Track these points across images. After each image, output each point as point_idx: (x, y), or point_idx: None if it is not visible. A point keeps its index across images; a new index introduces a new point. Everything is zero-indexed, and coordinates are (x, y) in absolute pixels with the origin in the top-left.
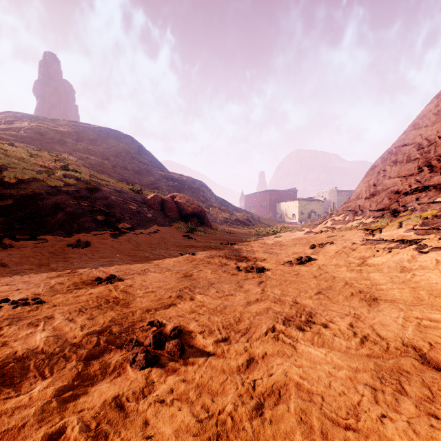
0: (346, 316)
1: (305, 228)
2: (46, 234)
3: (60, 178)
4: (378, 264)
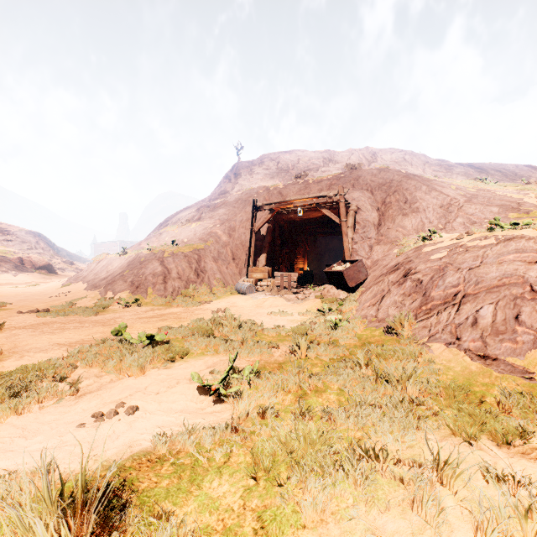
0: None
1: None
2: None
3: None
4: None
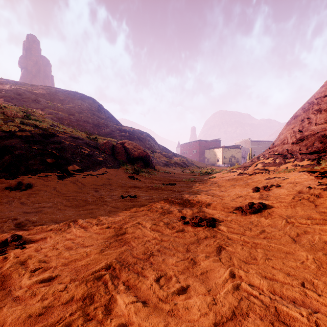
0: None
1: (236, 169)
2: None
3: (18, 124)
4: None
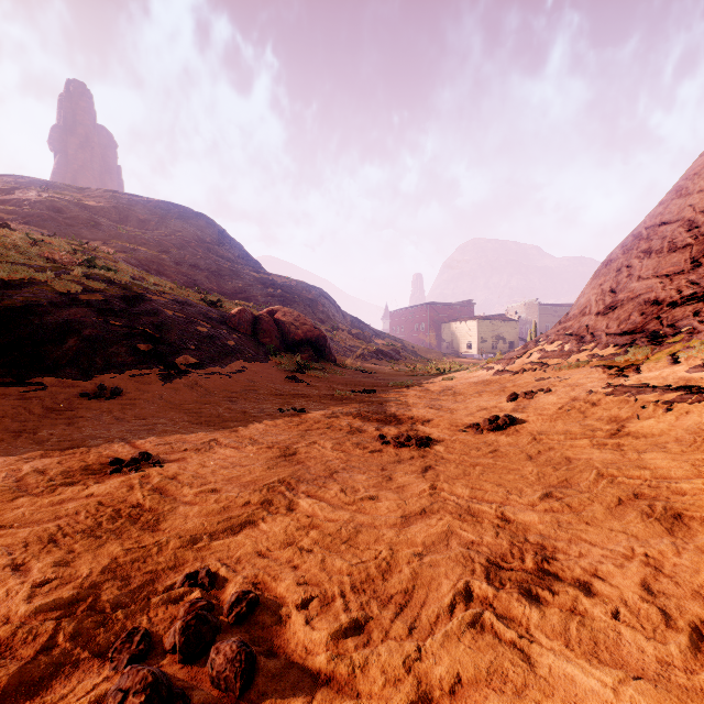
0: (627, 561)
1: (494, 364)
2: (44, 375)
3: (79, 279)
4: (653, 435)
